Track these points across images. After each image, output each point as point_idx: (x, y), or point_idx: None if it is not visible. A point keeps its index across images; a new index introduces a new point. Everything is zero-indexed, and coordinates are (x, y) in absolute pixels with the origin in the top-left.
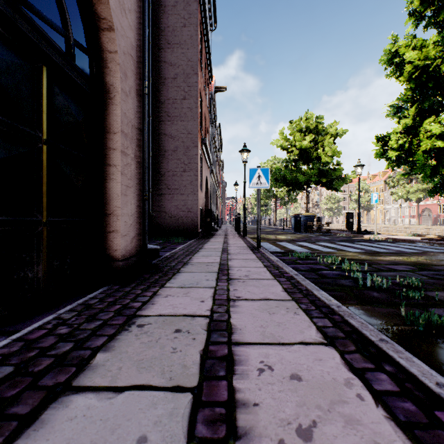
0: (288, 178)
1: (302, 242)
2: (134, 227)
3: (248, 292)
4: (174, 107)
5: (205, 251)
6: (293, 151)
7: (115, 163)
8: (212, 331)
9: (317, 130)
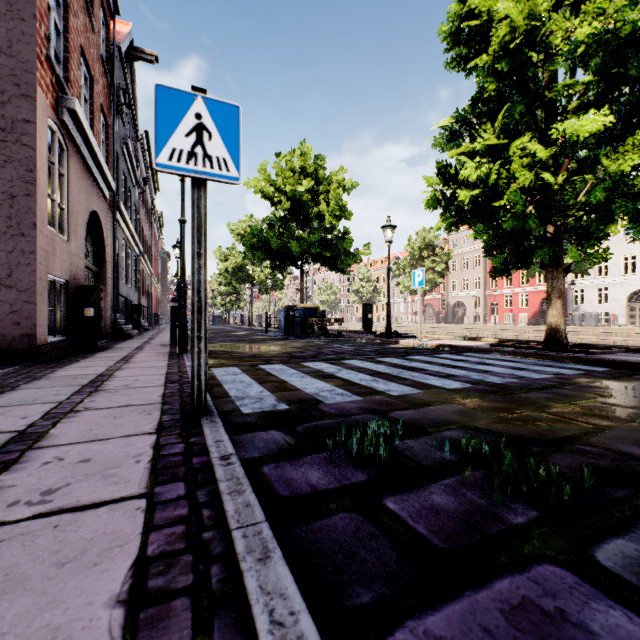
0: (275, 246)
1: (314, 361)
2: None
3: None
4: None
5: None
6: (282, 202)
7: None
8: None
9: (317, 177)
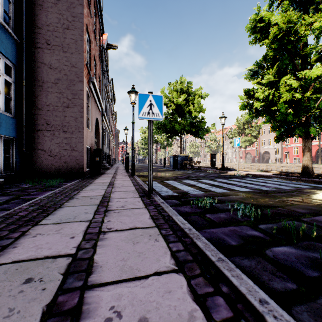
0: (168, 127)
1: (186, 180)
2: None
3: None
4: (55, 35)
5: (72, 205)
6: (171, 106)
7: None
8: None
9: (188, 92)
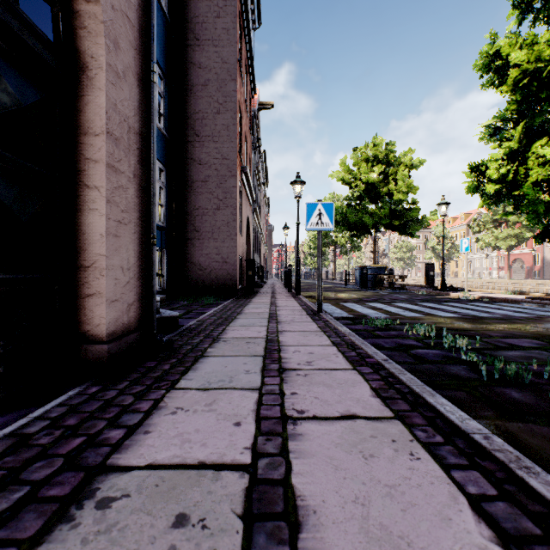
0: (352, 220)
1: (373, 302)
2: (133, 287)
3: (315, 399)
4: (205, 124)
5: (245, 318)
6: (358, 186)
7: (97, 183)
8: (255, 519)
9: (387, 160)
